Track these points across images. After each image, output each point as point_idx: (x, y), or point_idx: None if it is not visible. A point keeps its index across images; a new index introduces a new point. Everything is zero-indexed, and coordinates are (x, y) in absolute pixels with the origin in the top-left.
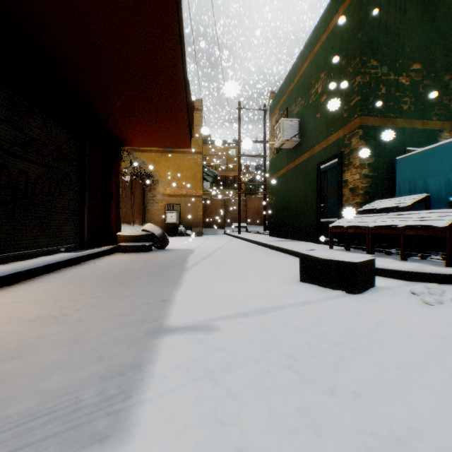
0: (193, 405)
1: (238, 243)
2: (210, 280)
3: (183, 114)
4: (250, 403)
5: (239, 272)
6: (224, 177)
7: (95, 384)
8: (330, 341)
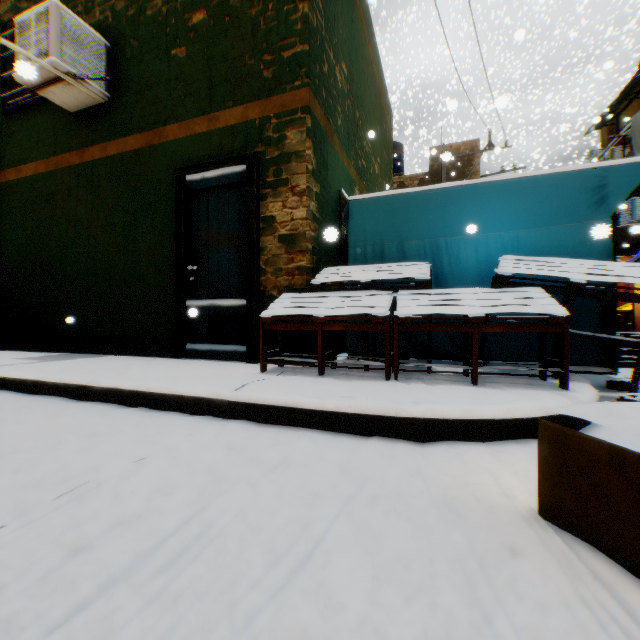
0: None
1: None
2: None
3: None
4: None
5: None
6: None
7: None
8: None
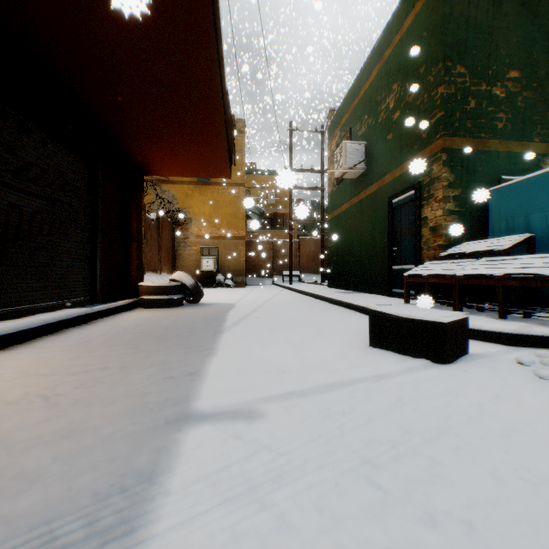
0: (226, 545)
1: (289, 295)
2: (254, 344)
3: (221, 133)
4: (311, 541)
5: (292, 334)
6: (272, 215)
7: (84, 506)
8: (420, 435)
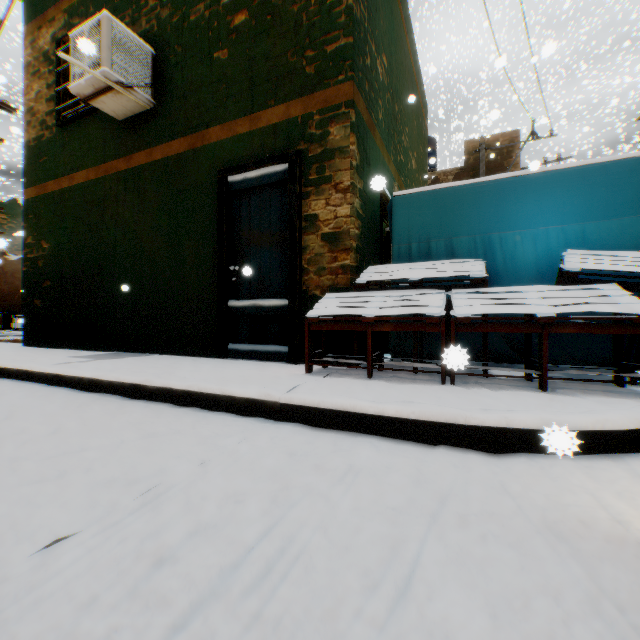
0: None
1: None
2: None
3: None
4: None
5: None
6: None
7: None
8: None
